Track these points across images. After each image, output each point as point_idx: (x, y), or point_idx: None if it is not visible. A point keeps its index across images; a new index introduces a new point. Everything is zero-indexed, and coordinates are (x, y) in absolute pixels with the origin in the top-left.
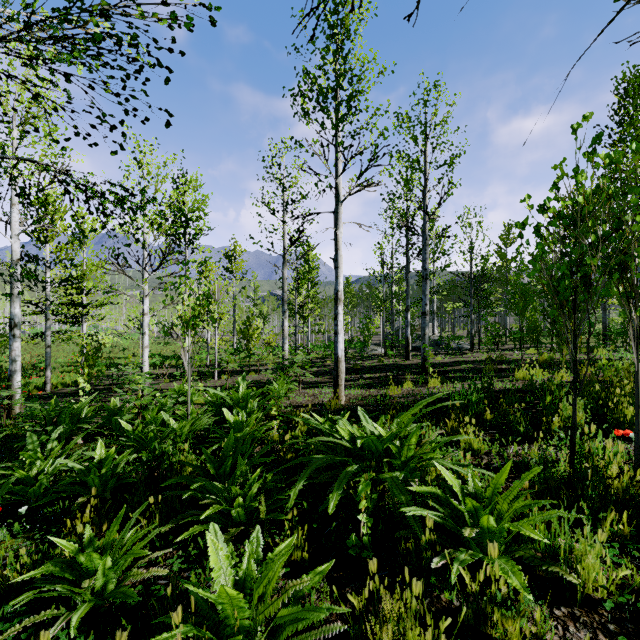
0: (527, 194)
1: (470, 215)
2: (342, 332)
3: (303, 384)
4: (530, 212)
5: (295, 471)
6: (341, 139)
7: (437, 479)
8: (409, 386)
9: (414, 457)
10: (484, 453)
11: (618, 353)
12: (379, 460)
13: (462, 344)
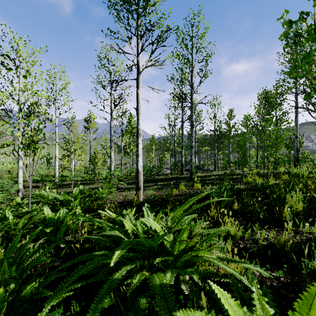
0: (284, 10)
1: (214, 99)
2: (141, 155)
3: (121, 189)
4: (287, 27)
5: (89, 260)
6: (139, 26)
7: (210, 289)
8: (183, 188)
9: (185, 249)
10: (239, 238)
11: (293, 168)
12: (154, 254)
13: (209, 167)
